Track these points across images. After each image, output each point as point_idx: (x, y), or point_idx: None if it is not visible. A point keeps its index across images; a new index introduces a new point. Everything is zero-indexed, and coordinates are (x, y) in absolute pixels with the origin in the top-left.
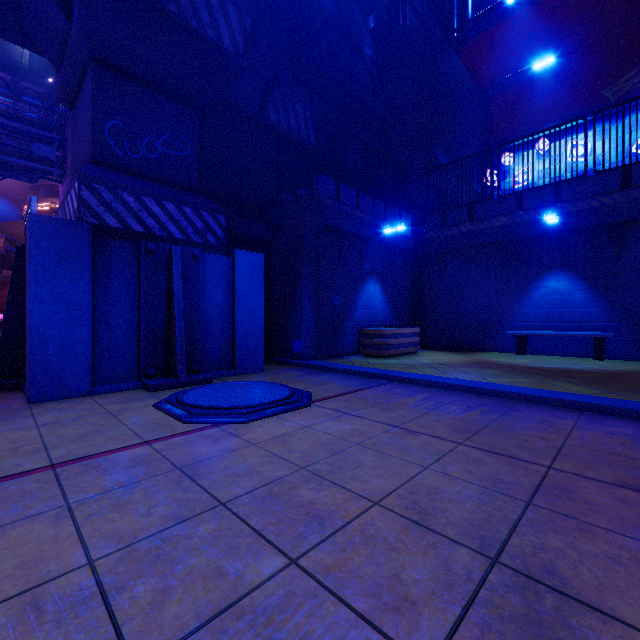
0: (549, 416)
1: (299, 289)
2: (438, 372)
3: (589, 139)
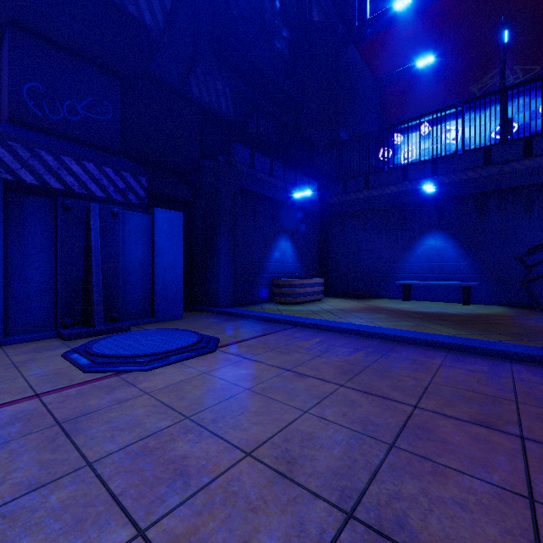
0: (421, 356)
1: (217, 245)
2: (335, 317)
3: (460, 125)
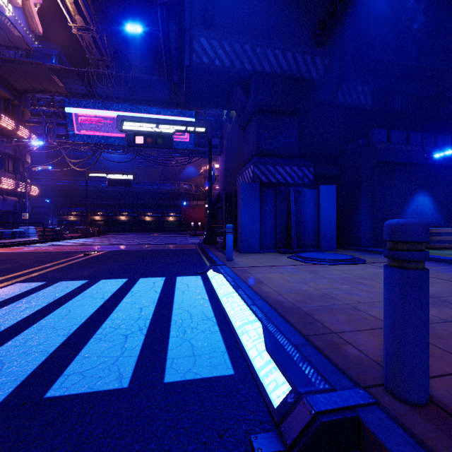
0: None
1: (359, 204)
2: None
3: None
